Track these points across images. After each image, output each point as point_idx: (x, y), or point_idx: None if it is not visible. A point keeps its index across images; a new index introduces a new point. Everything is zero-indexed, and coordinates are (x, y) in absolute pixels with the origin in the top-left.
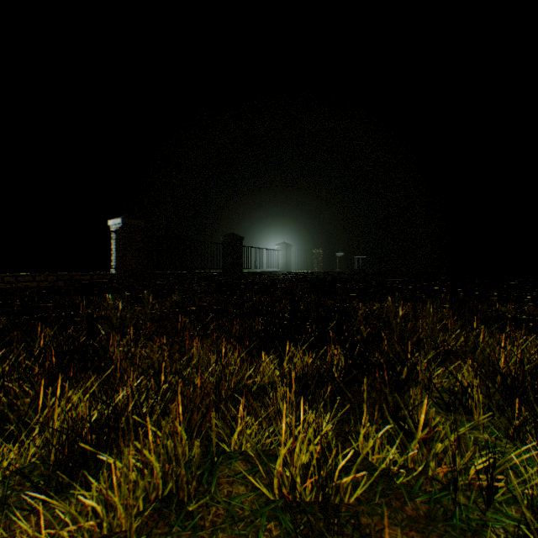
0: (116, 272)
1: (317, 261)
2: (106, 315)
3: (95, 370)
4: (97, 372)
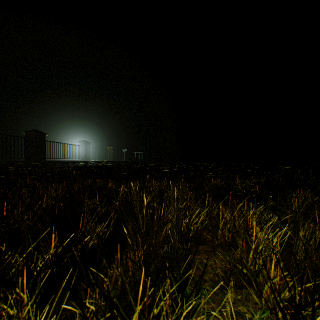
0: None
1: (110, 154)
2: None
3: None
4: None
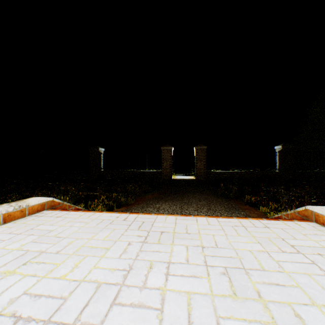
0: (278, 171)
1: None
2: (277, 192)
3: (276, 203)
4: (277, 204)
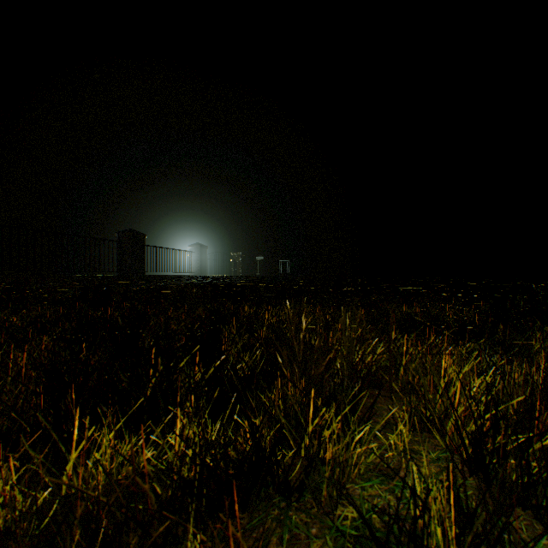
0: None
1: (236, 264)
2: None
3: None
4: None
